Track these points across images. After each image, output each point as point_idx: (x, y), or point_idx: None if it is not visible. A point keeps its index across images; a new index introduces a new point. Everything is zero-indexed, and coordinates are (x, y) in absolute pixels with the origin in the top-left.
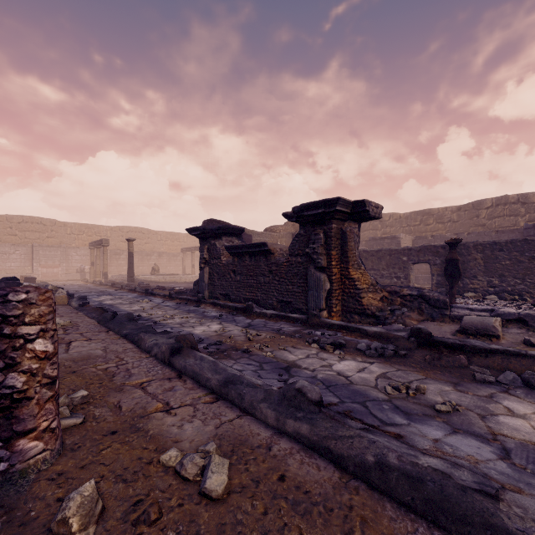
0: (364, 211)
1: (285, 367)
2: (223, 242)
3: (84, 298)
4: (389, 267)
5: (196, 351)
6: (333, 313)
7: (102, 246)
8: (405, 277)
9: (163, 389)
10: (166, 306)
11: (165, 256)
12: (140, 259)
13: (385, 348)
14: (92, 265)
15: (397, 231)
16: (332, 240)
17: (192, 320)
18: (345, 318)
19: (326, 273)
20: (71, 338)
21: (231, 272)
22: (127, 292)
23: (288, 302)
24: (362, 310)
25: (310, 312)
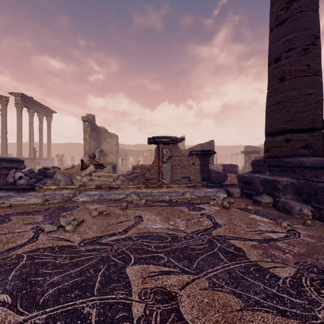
0: None
1: None
2: (253, 155)
3: None
4: None
5: None
6: None
7: None
8: None
9: None
10: None
11: (223, 157)
12: None
13: None
14: None
15: None
16: None
17: None
18: None
19: None
20: None
21: None
22: None
23: None
24: None
25: None
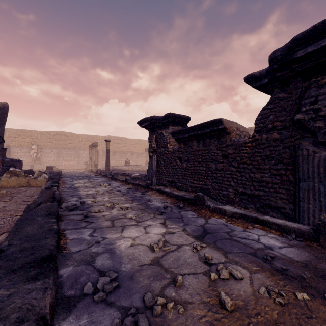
0: None
1: None
2: (169, 131)
3: (56, 182)
4: None
5: None
6: None
7: (94, 146)
8: None
9: None
10: (118, 191)
11: (135, 154)
12: (120, 156)
13: None
14: (90, 159)
15: None
16: None
17: (130, 213)
18: None
19: None
20: None
21: (177, 159)
22: (101, 177)
23: (254, 195)
24: None
25: (324, 222)
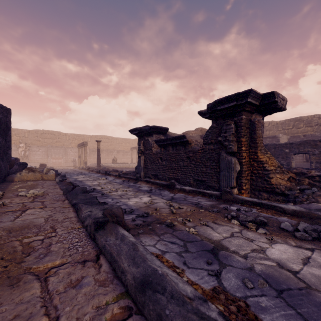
0: (272, 102)
1: (211, 249)
2: (153, 138)
3: (64, 176)
4: (274, 157)
5: (119, 227)
6: (243, 191)
7: (84, 146)
8: (287, 164)
9: (68, 282)
10: (115, 182)
11: (121, 152)
12: (107, 154)
13: (318, 230)
14: (79, 157)
15: (274, 134)
16: (242, 129)
17: (130, 193)
18: (253, 195)
19: (236, 157)
20: (32, 205)
21: (159, 158)
22: (95, 173)
23: (202, 180)
24: (270, 189)
25: (223, 189)
